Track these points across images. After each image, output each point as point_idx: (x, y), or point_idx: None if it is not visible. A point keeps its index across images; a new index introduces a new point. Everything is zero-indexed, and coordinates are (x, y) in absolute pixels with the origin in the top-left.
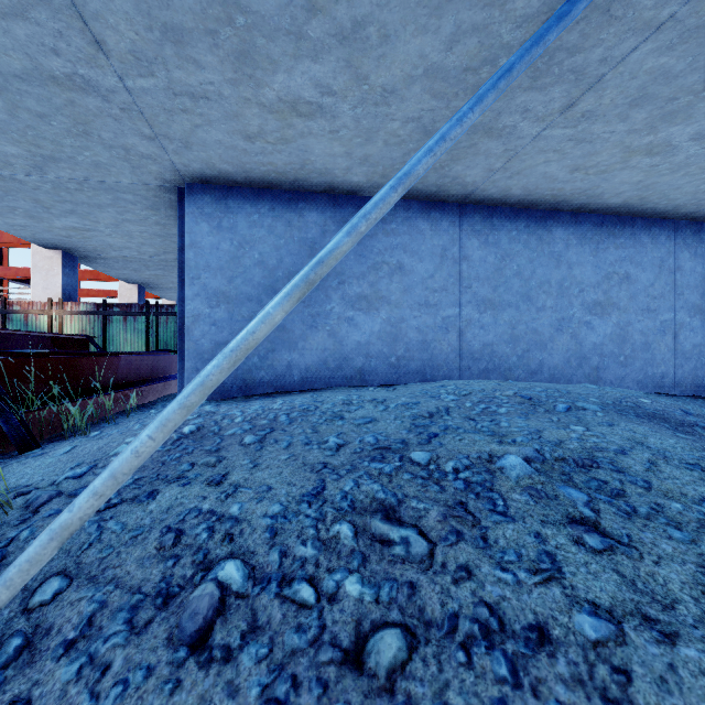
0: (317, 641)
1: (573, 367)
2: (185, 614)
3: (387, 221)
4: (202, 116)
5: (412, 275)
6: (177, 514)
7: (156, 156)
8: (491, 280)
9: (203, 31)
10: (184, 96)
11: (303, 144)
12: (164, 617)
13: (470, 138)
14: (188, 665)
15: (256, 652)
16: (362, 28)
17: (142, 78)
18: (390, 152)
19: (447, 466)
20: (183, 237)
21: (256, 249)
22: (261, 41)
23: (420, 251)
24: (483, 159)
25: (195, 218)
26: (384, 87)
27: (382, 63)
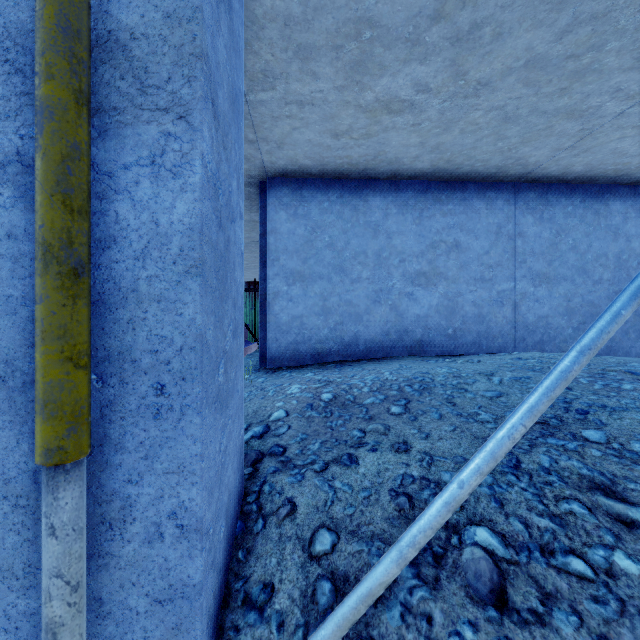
0: (625, 615)
1: (631, 339)
2: (469, 574)
3: (444, 203)
4: (302, 120)
5: (468, 252)
6: (393, 479)
7: (251, 157)
8: (546, 254)
9: (330, 47)
10: (293, 104)
11: (383, 138)
12: (447, 575)
13: (549, 121)
14: (508, 625)
15: (566, 619)
16: (479, 29)
17: (263, 92)
18: (463, 139)
19: (633, 446)
20: (263, 224)
21: (326, 233)
22: (379, 50)
23: (475, 229)
24: (554, 139)
25: (275, 208)
26: (480, 81)
27: (486, 59)
